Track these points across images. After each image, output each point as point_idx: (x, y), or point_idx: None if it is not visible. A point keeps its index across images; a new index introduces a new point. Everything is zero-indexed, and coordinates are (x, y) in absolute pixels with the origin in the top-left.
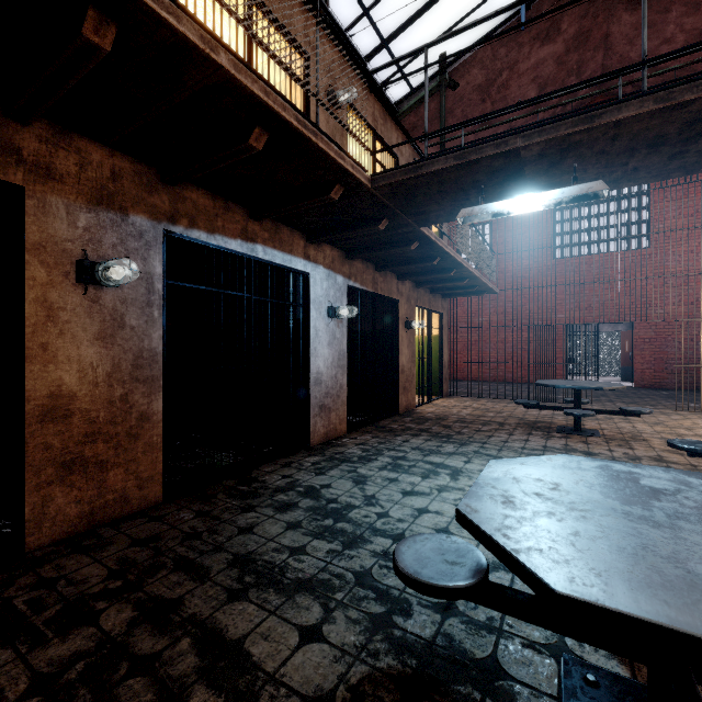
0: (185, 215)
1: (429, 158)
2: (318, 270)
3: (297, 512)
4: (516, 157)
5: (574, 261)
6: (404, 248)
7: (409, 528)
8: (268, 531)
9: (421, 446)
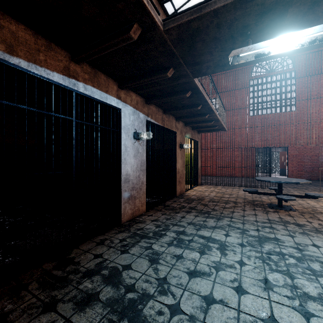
0: (2, 41)
1: None
2: (127, 107)
3: (95, 310)
4: None
5: (266, 114)
6: (182, 95)
7: None
8: None
9: (193, 221)
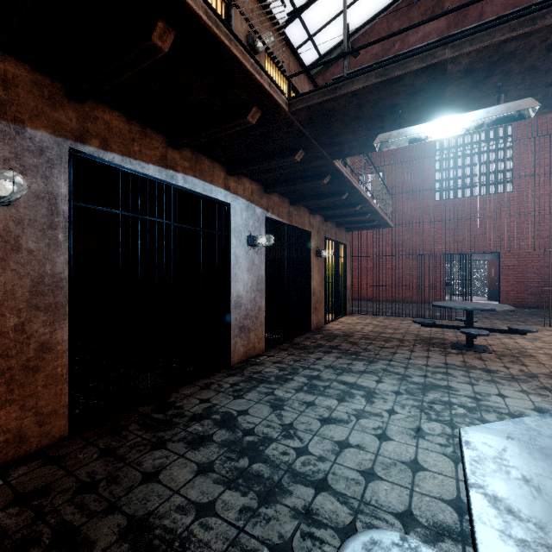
0: (97, 135)
1: (349, 77)
2: (238, 201)
3: (211, 449)
4: (441, 73)
5: (457, 200)
6: (317, 182)
7: (332, 470)
8: (175, 478)
9: (333, 364)
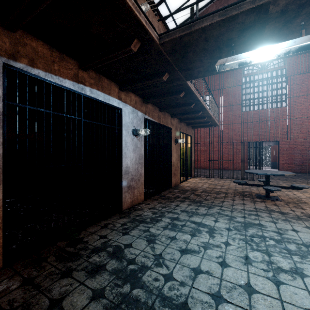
0: (25, 56)
1: (200, 17)
2: (127, 107)
3: (103, 276)
4: (264, 13)
5: (257, 110)
6: (176, 95)
7: (190, 294)
8: (74, 304)
9: (186, 209)
